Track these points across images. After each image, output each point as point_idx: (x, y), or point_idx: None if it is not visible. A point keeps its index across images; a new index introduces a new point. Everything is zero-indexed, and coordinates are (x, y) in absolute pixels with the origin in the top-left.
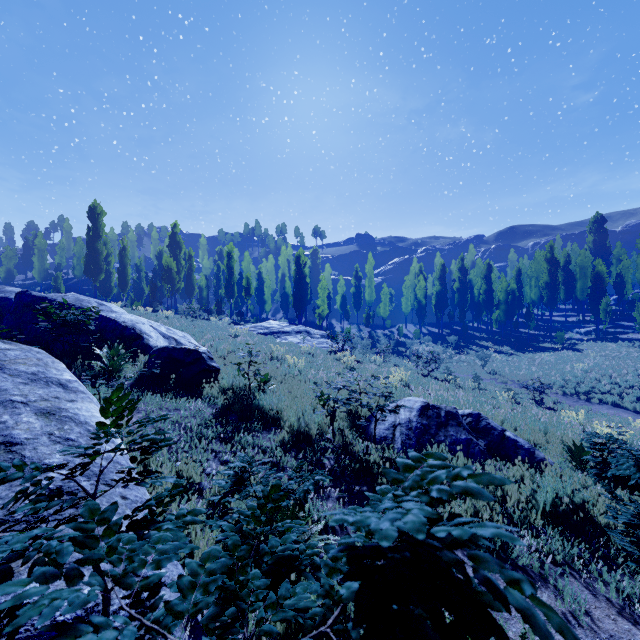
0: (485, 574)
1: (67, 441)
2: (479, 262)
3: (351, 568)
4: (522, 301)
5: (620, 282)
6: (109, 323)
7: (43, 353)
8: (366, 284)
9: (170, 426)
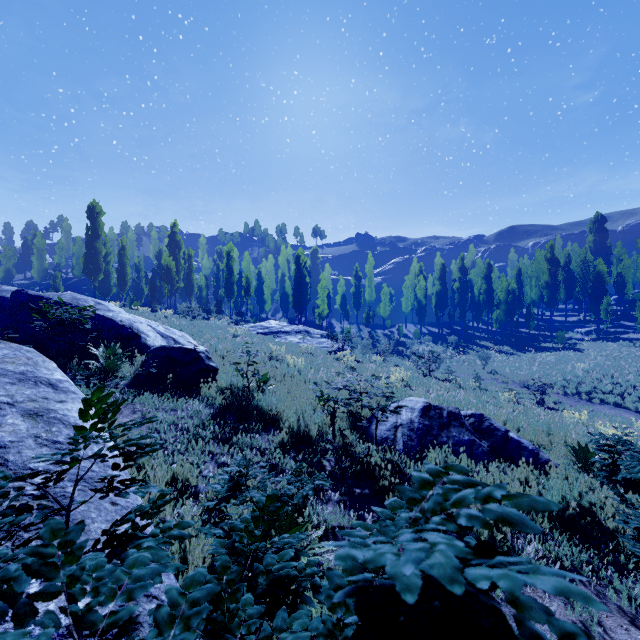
0: (534, 628)
1: (54, 444)
2: (479, 262)
3: (362, 623)
4: (522, 301)
5: (621, 282)
6: (106, 322)
7: (34, 352)
8: (366, 284)
9: (166, 427)
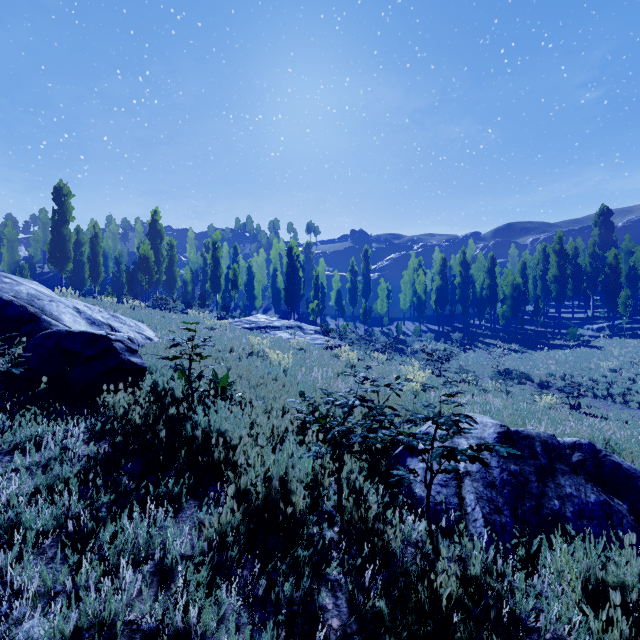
0: None
1: None
2: (480, 256)
3: None
4: (527, 296)
5: (634, 275)
6: None
7: None
8: (362, 279)
9: None
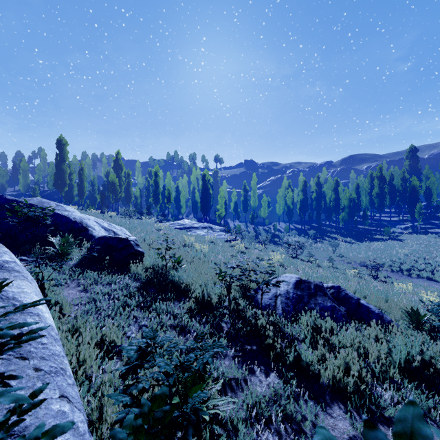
0: None
1: None
2: (330, 179)
3: None
4: (360, 206)
5: (428, 193)
6: (62, 219)
7: None
8: (251, 194)
9: (102, 297)
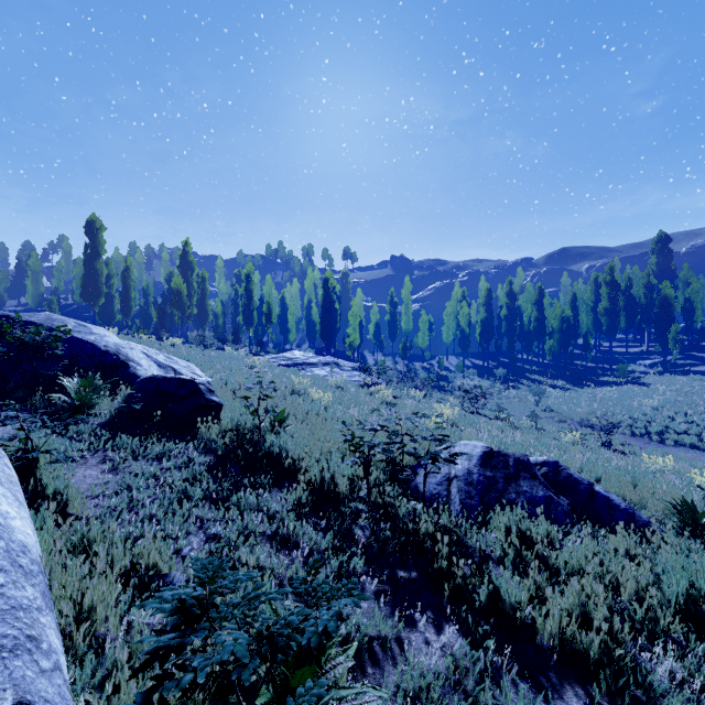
0: None
1: None
2: (529, 286)
3: None
4: (578, 330)
5: (689, 308)
6: (85, 347)
7: None
8: (402, 311)
9: (142, 482)
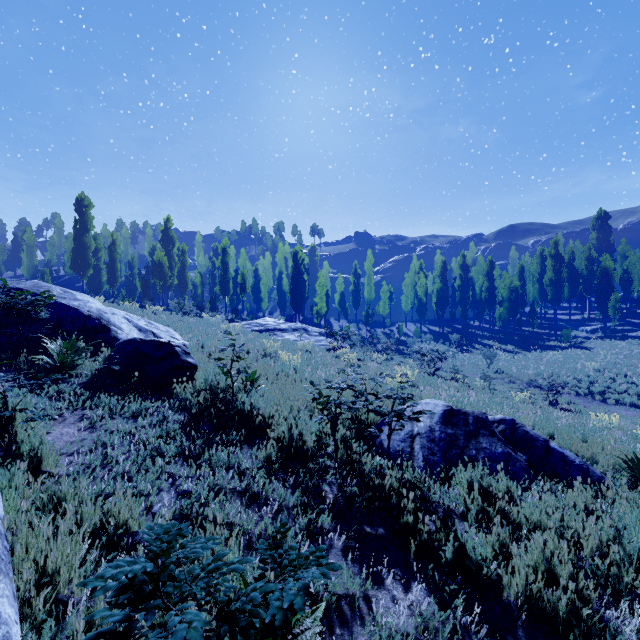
0: None
1: None
2: (480, 259)
3: None
4: (525, 299)
5: (627, 279)
6: (68, 312)
7: None
8: (365, 282)
9: (117, 440)
